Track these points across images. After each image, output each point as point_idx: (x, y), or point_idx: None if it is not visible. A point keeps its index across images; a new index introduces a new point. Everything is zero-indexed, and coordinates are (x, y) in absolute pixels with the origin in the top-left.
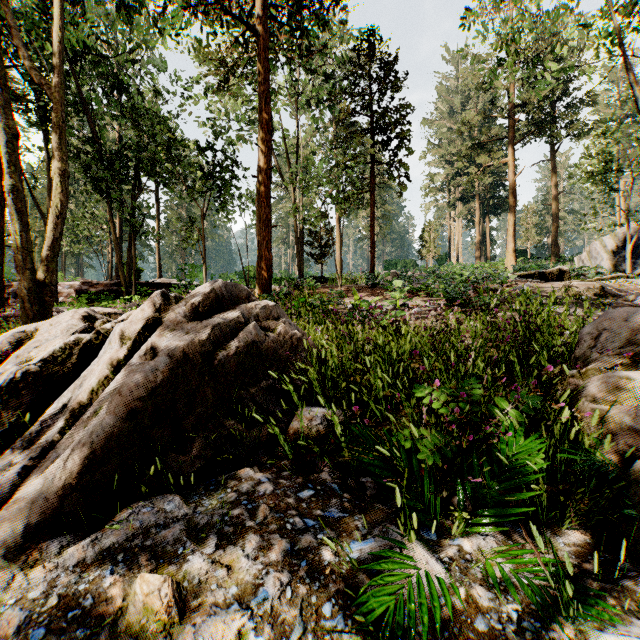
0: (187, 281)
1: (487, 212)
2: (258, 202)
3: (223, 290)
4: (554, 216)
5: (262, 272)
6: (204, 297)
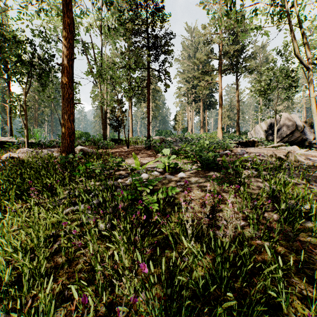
0: (21, 140)
1: (206, 108)
2: (62, 84)
3: None
4: (237, 112)
5: (65, 137)
6: None
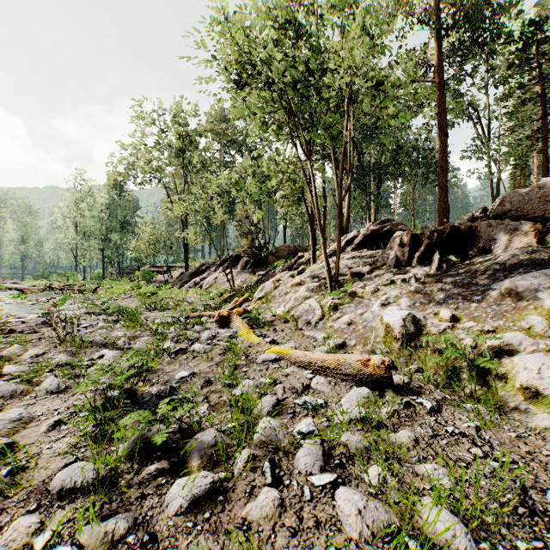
0: None
1: None
2: (438, 177)
3: (385, 220)
4: None
5: (441, 216)
6: (379, 221)
